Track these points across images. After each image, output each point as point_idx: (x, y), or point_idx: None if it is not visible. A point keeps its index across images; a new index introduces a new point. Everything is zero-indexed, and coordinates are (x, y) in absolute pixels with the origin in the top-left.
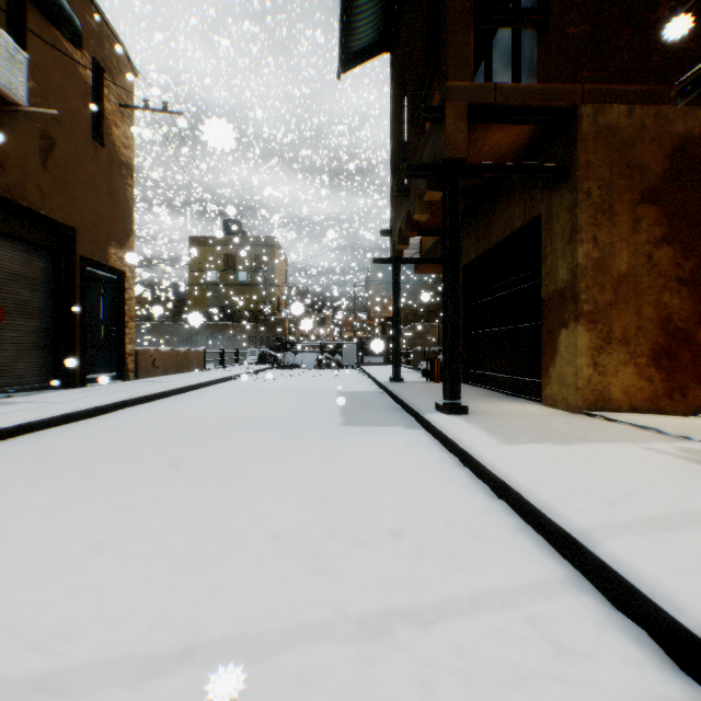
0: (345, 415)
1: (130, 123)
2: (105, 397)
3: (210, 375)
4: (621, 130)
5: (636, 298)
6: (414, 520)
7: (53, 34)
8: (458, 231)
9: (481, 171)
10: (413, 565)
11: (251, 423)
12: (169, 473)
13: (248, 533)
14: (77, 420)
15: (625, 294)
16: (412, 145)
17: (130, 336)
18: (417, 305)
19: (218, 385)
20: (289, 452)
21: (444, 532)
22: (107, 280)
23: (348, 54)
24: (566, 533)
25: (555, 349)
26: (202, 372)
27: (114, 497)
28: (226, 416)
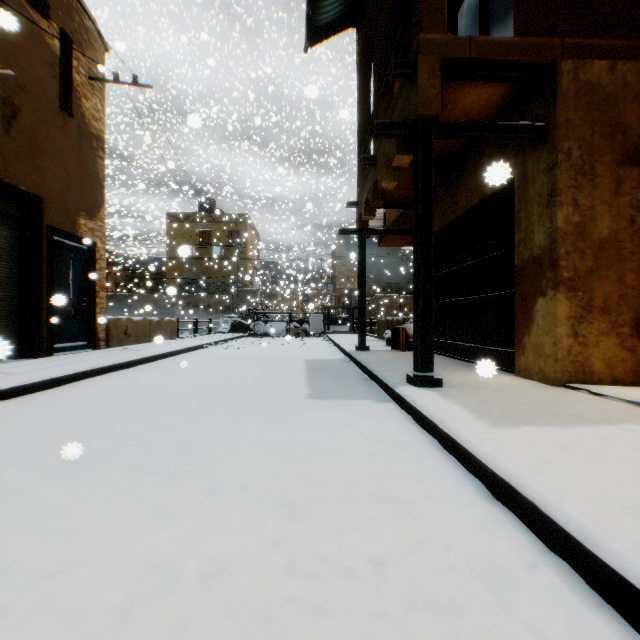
0: (312, 386)
1: (101, 96)
2: (66, 367)
3: (182, 343)
4: (602, 88)
5: (618, 264)
6: (398, 540)
7: (17, 0)
8: (431, 193)
9: (455, 130)
10: (407, 636)
11: (212, 396)
12: (104, 463)
13: (176, 566)
14: (30, 392)
15: (607, 260)
16: (379, 113)
17: (101, 306)
18: (380, 277)
19: (188, 353)
20: (248, 433)
21: (441, 564)
22: (77, 251)
23: (315, 28)
24: (626, 583)
25: (531, 319)
26: (174, 341)
27: (23, 501)
28: (188, 388)
